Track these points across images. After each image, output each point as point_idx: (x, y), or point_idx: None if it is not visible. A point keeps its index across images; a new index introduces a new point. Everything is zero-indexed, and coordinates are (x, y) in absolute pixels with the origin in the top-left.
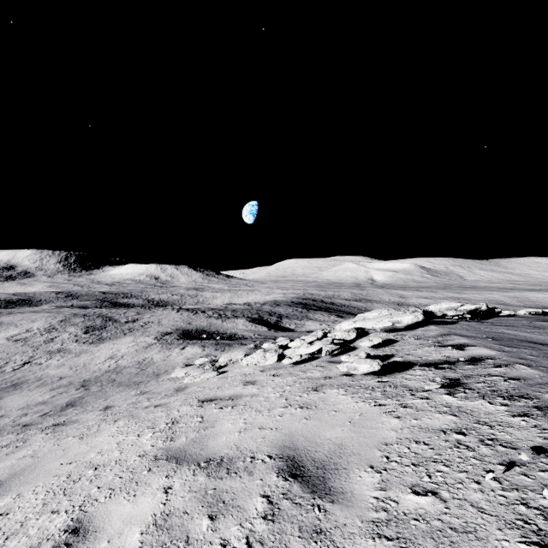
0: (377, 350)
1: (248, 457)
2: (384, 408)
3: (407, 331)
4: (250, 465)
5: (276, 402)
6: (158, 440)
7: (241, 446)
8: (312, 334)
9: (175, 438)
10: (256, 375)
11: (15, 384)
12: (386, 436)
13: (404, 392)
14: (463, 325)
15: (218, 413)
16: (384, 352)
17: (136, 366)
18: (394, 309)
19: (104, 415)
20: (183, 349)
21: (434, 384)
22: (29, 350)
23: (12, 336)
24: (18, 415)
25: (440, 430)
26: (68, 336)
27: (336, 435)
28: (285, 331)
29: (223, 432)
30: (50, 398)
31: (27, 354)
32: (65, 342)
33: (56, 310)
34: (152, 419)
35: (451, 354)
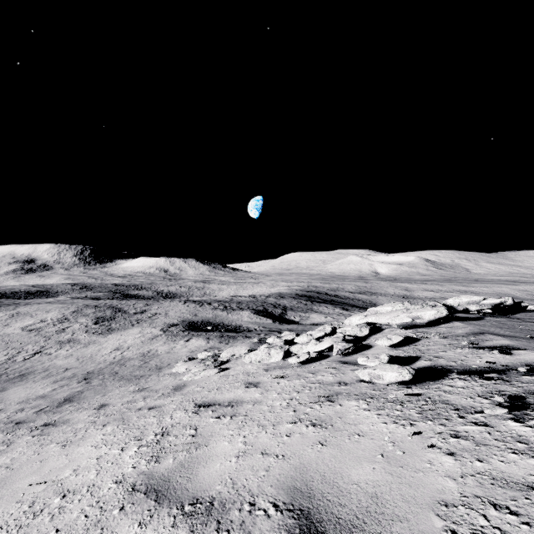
0: (396, 350)
1: (246, 503)
2: (426, 435)
3: (427, 328)
4: (248, 518)
5: (282, 415)
6: (142, 459)
7: (237, 481)
8: (319, 329)
9: (161, 458)
10: (259, 375)
11: (23, 374)
12: (442, 487)
13: (448, 412)
14: (492, 322)
15: (215, 424)
16: (406, 352)
17: (140, 359)
18: (409, 303)
19: (95, 416)
20: (188, 341)
21: (498, 408)
22: (41, 340)
23: (27, 326)
24: (15, 410)
25: (527, 485)
26: (79, 327)
27: (366, 477)
28: (290, 324)
29: (218, 455)
30: (50, 391)
31: (39, 344)
32: (76, 332)
33: (70, 301)
34: (142, 427)
35: (495, 358)
